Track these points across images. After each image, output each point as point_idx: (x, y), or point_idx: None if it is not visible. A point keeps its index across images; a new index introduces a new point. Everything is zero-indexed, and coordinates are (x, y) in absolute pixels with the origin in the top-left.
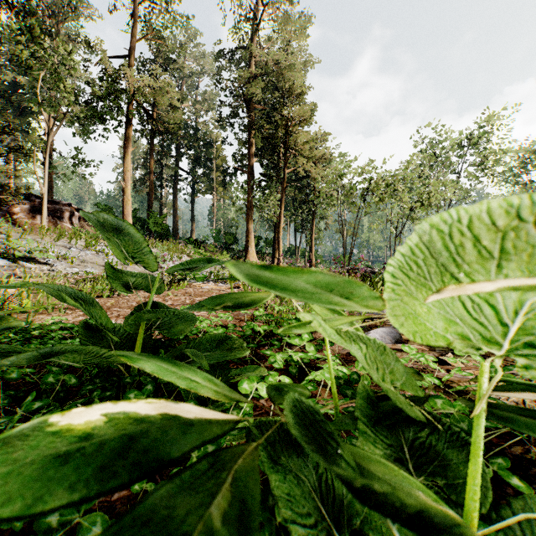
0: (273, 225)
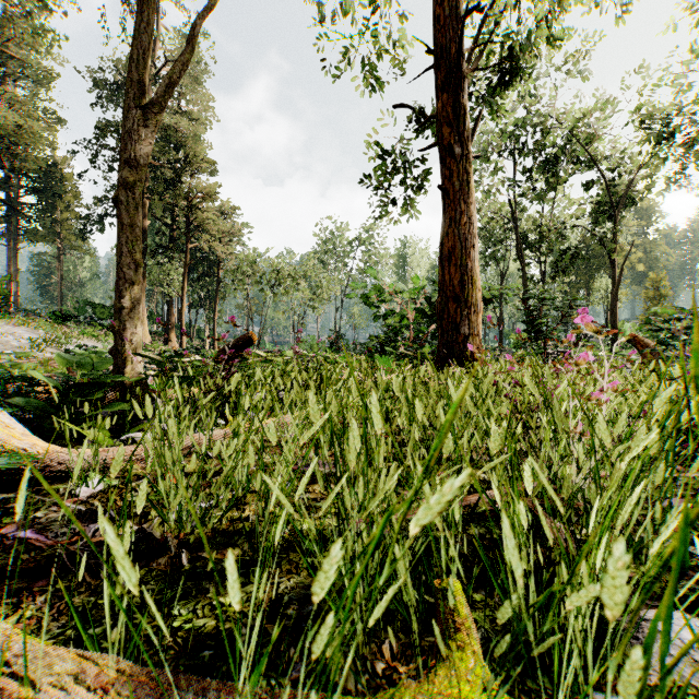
0: (166, 299)
